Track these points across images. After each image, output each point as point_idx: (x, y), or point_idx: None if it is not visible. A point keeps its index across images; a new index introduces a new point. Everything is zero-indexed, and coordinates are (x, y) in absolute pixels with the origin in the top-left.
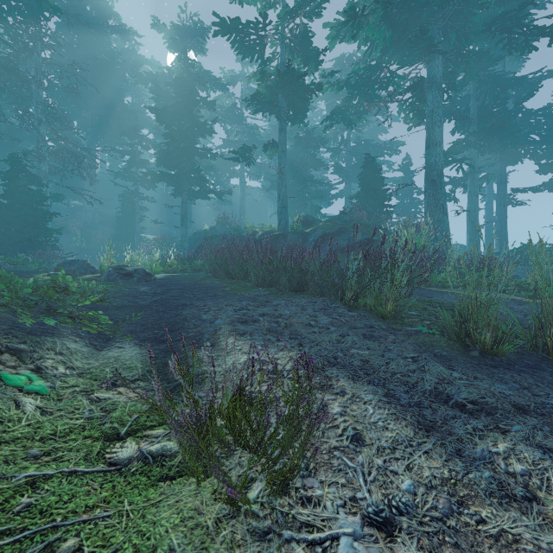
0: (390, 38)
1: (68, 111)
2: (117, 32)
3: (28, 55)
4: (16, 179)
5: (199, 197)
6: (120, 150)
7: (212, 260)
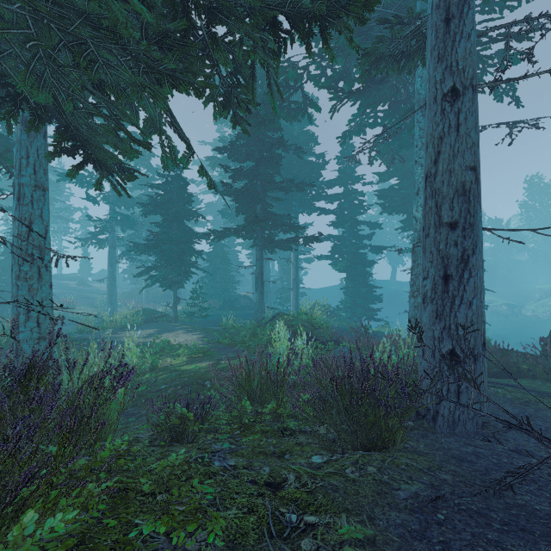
0: None
1: None
2: None
3: None
4: None
5: None
6: None
7: None
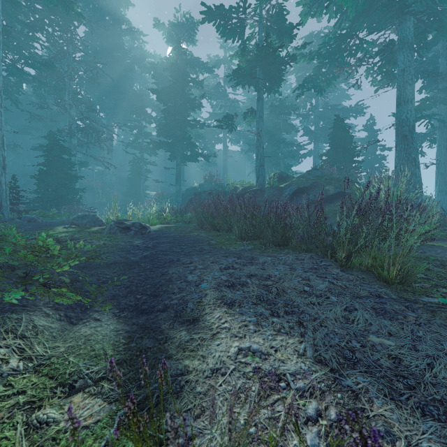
0: (363, 4)
1: (93, 98)
2: (128, 34)
3: (62, 56)
4: (53, 150)
5: (190, 160)
6: (130, 126)
7: (200, 214)
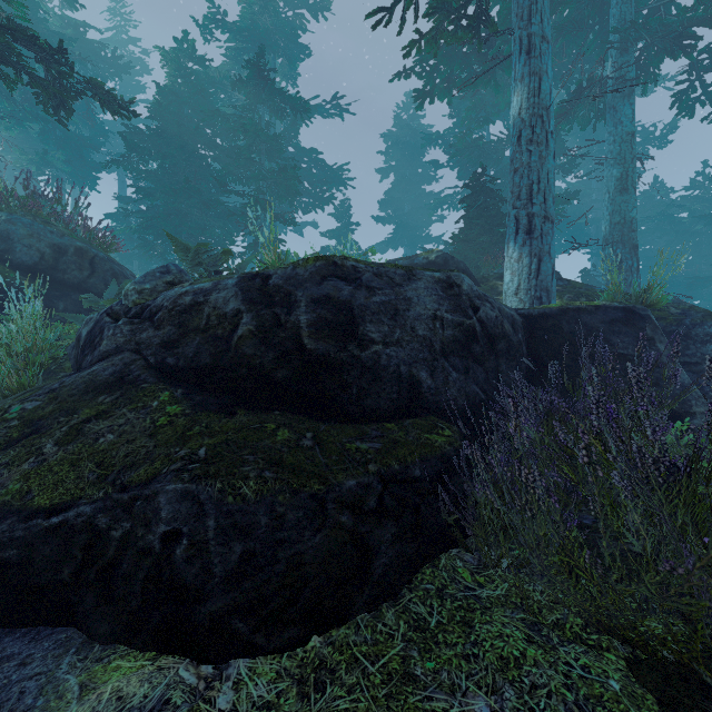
0: None
1: None
2: None
3: None
4: None
5: None
6: None
7: None
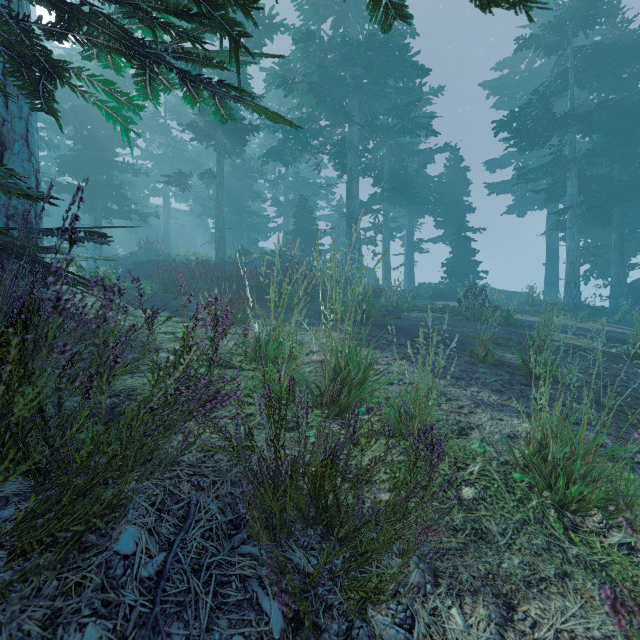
0: (317, 104)
1: None
2: None
3: None
4: None
5: (117, 217)
6: None
7: (166, 278)
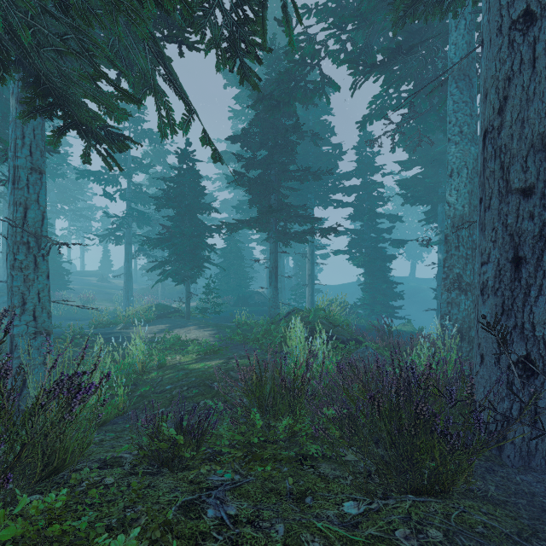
0: None
1: None
2: None
3: None
4: None
5: None
6: None
7: None
